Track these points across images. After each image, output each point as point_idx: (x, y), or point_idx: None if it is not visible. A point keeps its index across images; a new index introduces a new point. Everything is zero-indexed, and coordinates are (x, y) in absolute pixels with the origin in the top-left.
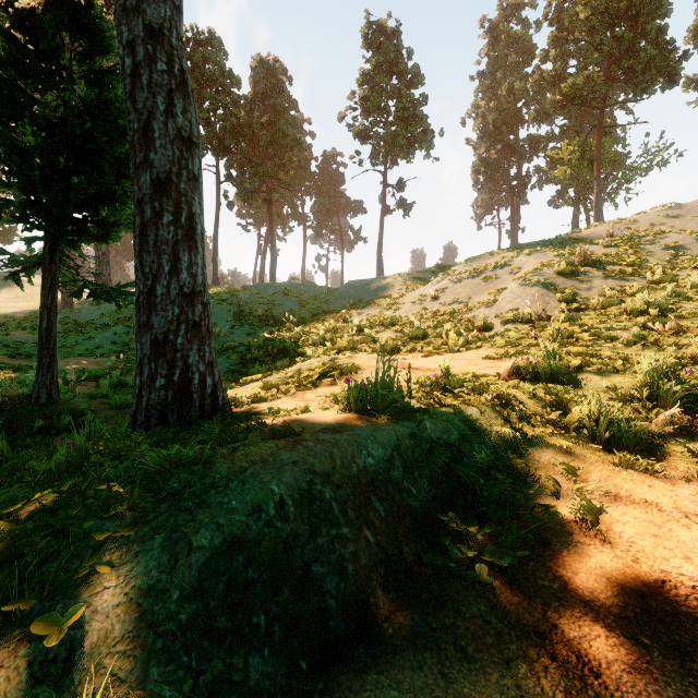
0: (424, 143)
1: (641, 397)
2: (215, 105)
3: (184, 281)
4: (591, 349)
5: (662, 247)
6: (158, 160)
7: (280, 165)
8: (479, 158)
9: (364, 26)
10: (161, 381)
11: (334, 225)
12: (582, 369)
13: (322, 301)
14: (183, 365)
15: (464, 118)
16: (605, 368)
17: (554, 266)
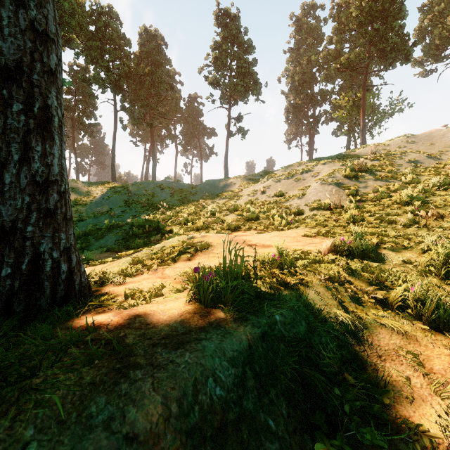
0: (255, 90)
1: (438, 272)
2: (113, 57)
3: (37, 170)
4: (380, 230)
5: (406, 161)
6: (7, 48)
7: (159, 101)
8: (289, 103)
9: (216, 11)
10: (7, 270)
11: (196, 143)
12: (379, 246)
13: (187, 193)
14: (33, 253)
15: (279, 77)
16: (396, 245)
17: (342, 172)
